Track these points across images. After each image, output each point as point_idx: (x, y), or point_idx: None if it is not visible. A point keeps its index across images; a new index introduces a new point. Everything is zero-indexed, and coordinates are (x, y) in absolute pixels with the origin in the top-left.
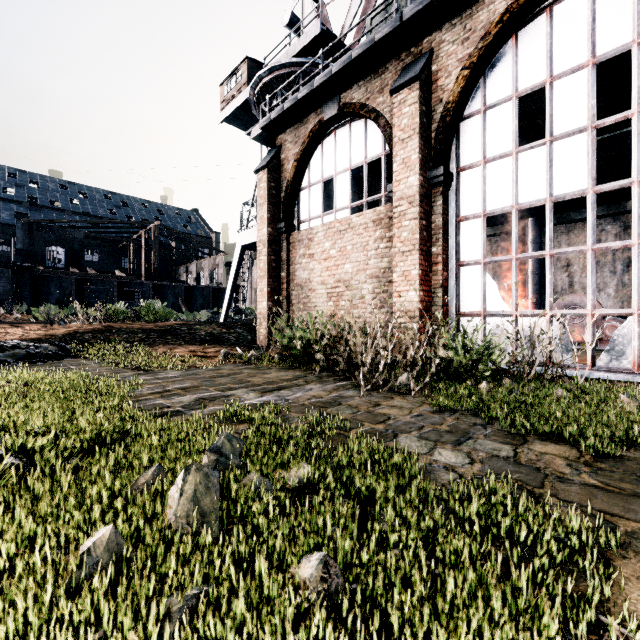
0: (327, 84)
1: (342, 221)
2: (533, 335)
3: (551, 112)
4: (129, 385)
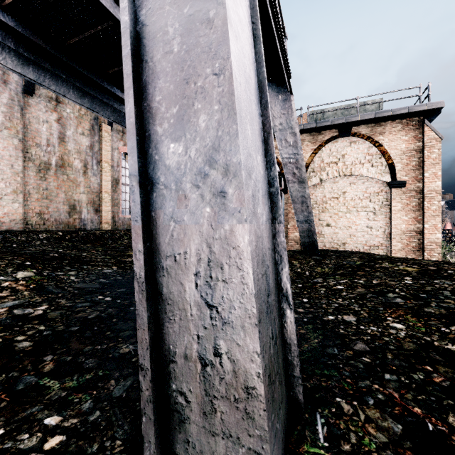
0: None
1: None
2: None
3: None
4: None
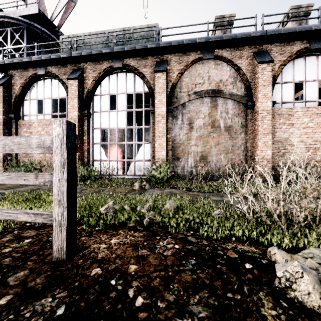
0: (39, 61)
1: (47, 120)
2: (113, 166)
3: (117, 103)
4: None
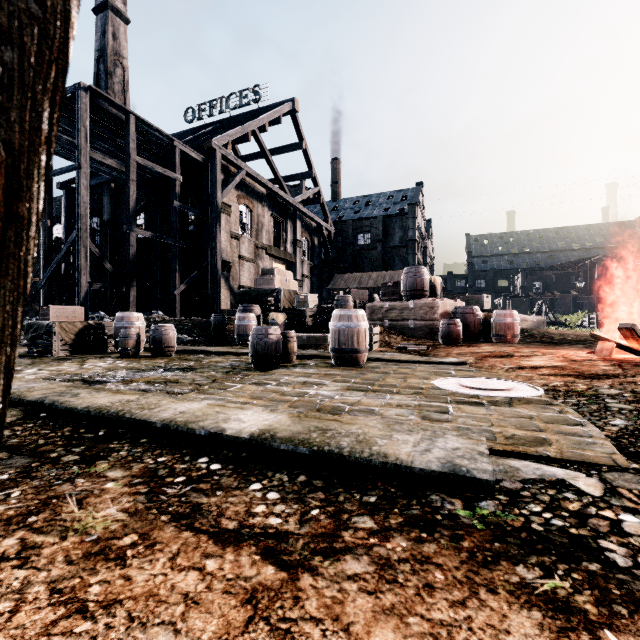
0: None
1: None
2: None
3: None
4: None
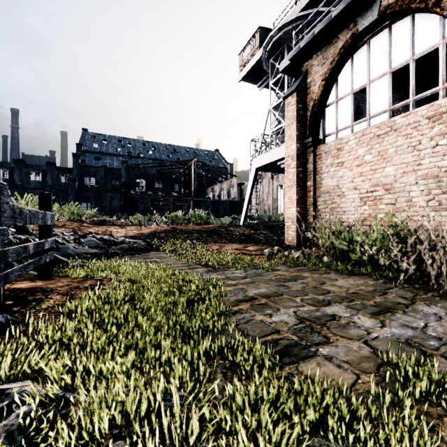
0: None
1: (381, 125)
2: None
3: None
4: (218, 291)
